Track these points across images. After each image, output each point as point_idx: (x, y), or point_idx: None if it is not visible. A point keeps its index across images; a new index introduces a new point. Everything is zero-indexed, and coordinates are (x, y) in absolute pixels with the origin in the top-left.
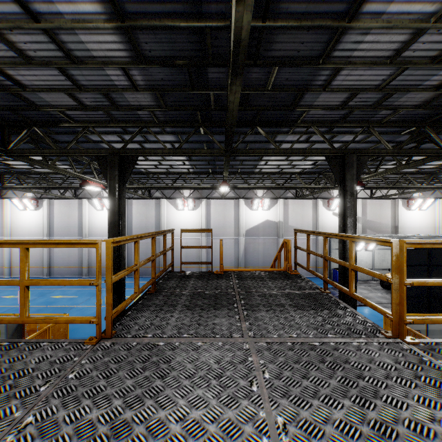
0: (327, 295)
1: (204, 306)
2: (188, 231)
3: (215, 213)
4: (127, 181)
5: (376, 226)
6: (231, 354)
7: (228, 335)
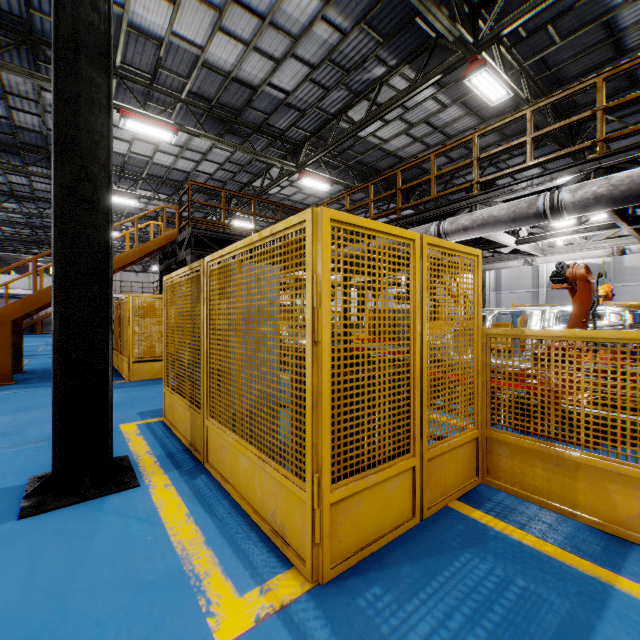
0: None
1: None
2: None
3: None
4: None
5: None
6: None
7: None
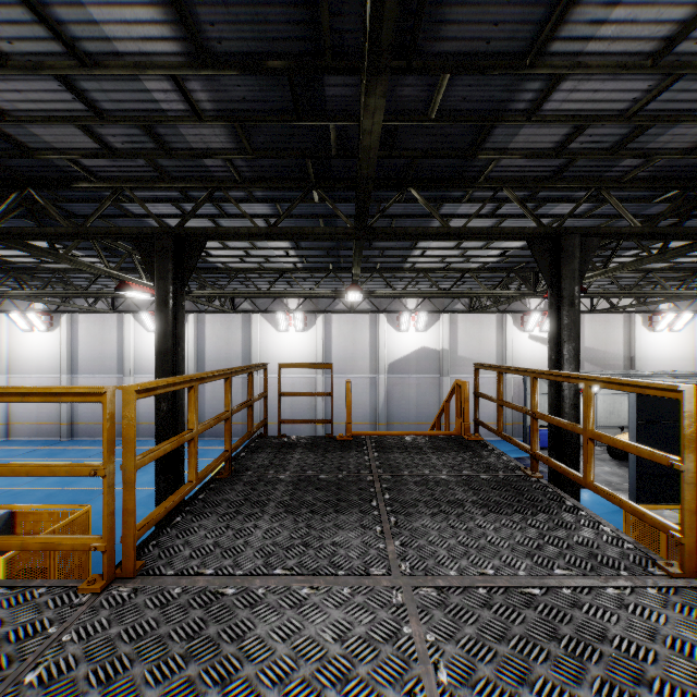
0: (537, 482)
1: (316, 505)
2: (291, 366)
3: (338, 335)
4: (196, 285)
5: (600, 358)
6: (368, 618)
7: (362, 572)
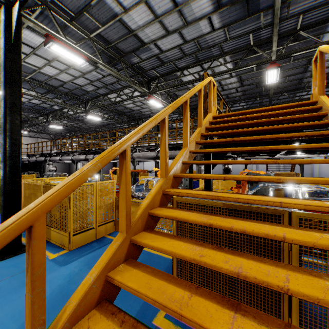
0: None
1: None
2: None
3: None
4: None
5: None
6: None
7: None
